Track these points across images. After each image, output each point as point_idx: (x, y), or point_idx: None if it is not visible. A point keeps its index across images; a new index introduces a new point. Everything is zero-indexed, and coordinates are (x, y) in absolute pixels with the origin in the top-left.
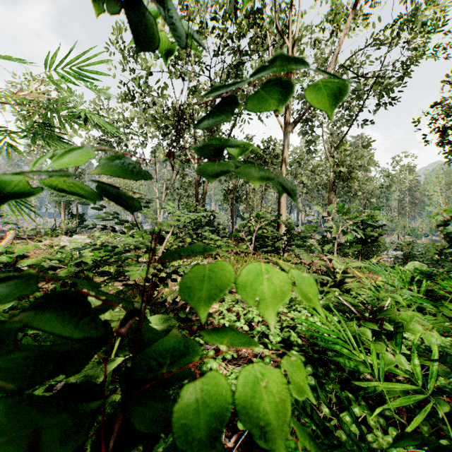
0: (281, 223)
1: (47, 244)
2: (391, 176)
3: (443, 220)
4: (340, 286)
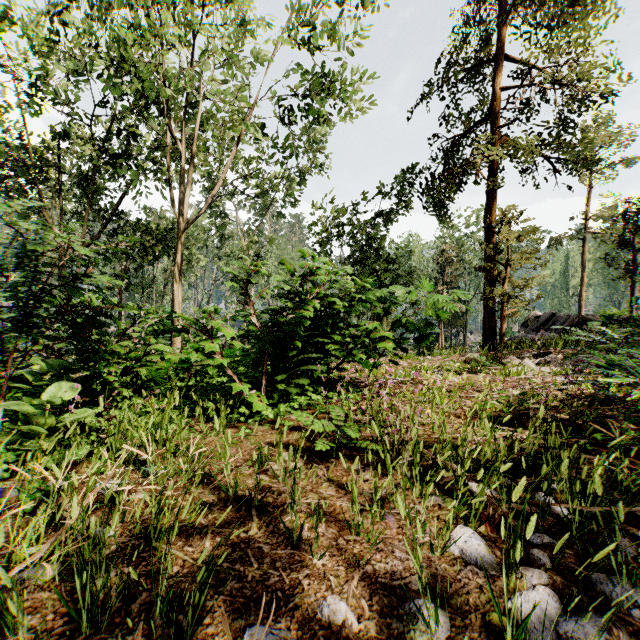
0: (175, 320)
1: None
2: None
3: None
4: None
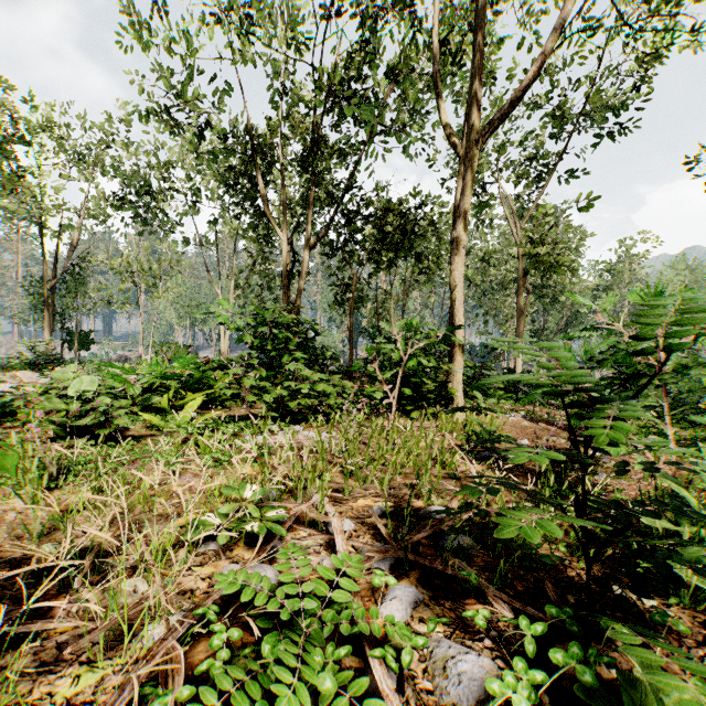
0: (455, 344)
1: None
2: (612, 270)
3: None
4: None
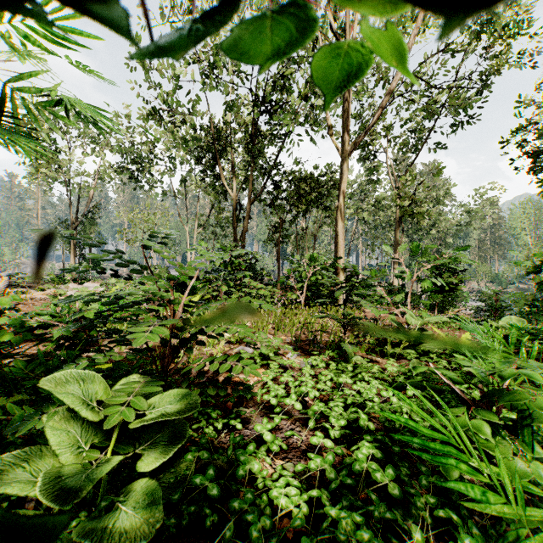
0: (339, 268)
1: (51, 294)
2: (470, 211)
3: (542, 264)
4: (415, 347)
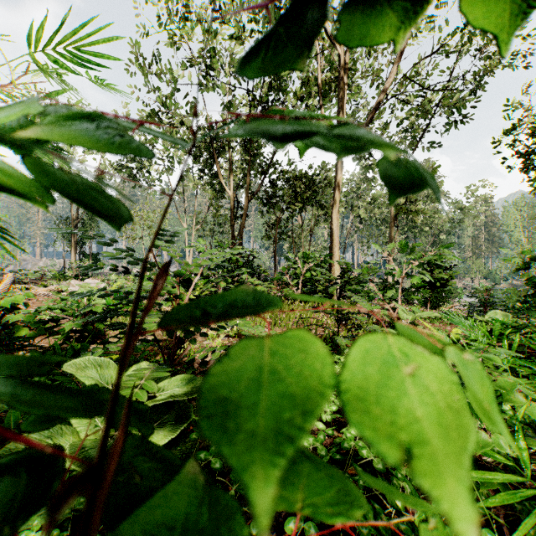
0: (334, 264)
1: (53, 290)
2: (464, 208)
3: (530, 261)
4: None
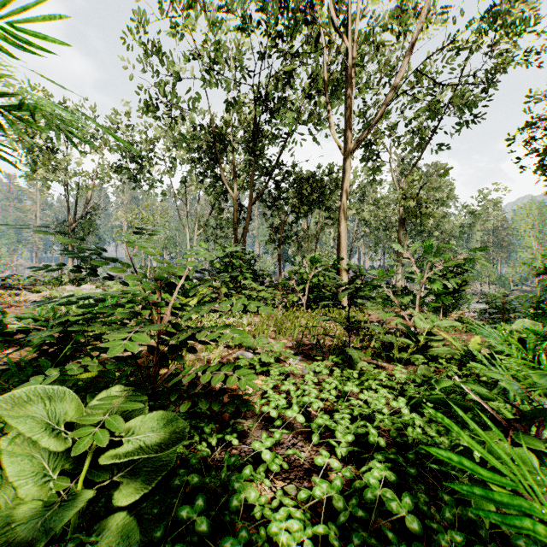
0: (341, 269)
1: (46, 296)
2: (474, 212)
3: None
4: (423, 351)
